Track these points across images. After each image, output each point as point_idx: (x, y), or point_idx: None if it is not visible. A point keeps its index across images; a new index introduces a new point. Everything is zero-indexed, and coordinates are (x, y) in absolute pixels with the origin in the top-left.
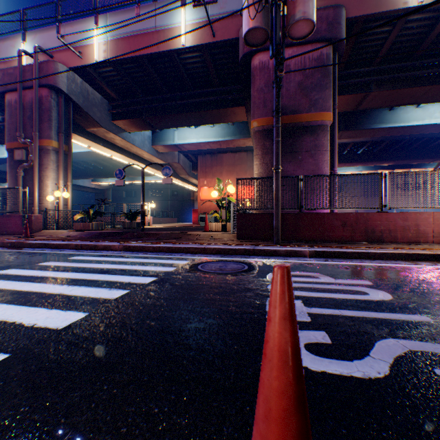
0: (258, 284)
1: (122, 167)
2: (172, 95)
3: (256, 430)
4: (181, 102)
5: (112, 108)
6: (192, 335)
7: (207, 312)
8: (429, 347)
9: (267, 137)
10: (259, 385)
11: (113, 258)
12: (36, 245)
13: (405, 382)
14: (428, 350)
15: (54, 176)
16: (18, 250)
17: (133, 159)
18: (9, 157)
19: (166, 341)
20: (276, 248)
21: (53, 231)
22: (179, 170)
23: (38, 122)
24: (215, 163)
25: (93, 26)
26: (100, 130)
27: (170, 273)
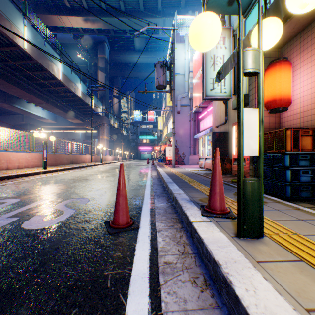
0: None
1: None
2: None
3: (123, 197)
4: None
5: None
6: None
7: None
8: (66, 202)
9: None
10: (122, 189)
11: None
12: None
13: (80, 208)
14: (68, 202)
15: None
16: None
17: None
18: None
19: None
20: None
21: None
22: None
23: None
24: None
25: None
26: None
27: None
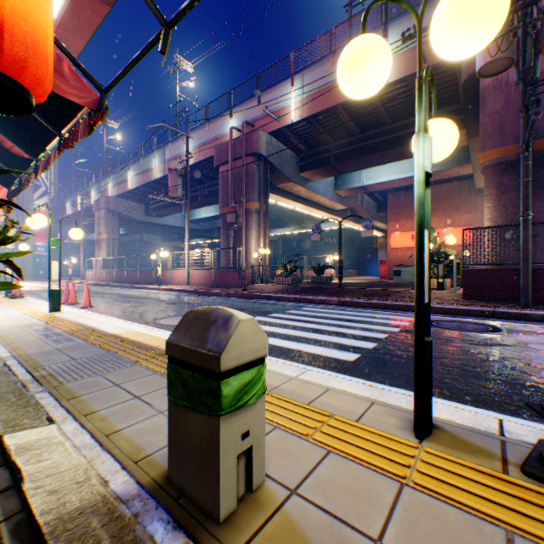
0: (513, 342)
1: (295, 216)
2: (365, 135)
3: None
4: (375, 141)
5: (299, 160)
6: (470, 362)
7: (472, 353)
8: None
9: (504, 172)
10: None
11: (338, 311)
12: (260, 297)
13: None
14: None
15: (256, 234)
16: (252, 300)
17: (314, 209)
18: (222, 221)
19: (452, 362)
20: (526, 311)
21: (260, 285)
22: (361, 214)
23: (245, 188)
24: (410, 200)
25: (289, 88)
26: (288, 184)
27: (409, 326)
